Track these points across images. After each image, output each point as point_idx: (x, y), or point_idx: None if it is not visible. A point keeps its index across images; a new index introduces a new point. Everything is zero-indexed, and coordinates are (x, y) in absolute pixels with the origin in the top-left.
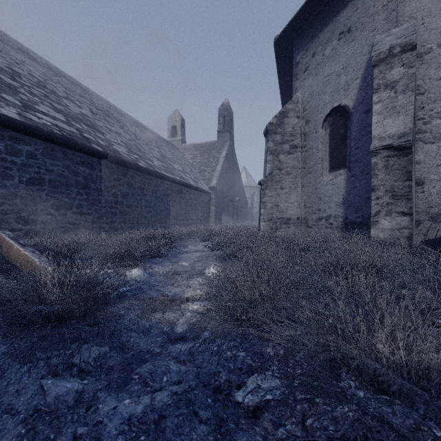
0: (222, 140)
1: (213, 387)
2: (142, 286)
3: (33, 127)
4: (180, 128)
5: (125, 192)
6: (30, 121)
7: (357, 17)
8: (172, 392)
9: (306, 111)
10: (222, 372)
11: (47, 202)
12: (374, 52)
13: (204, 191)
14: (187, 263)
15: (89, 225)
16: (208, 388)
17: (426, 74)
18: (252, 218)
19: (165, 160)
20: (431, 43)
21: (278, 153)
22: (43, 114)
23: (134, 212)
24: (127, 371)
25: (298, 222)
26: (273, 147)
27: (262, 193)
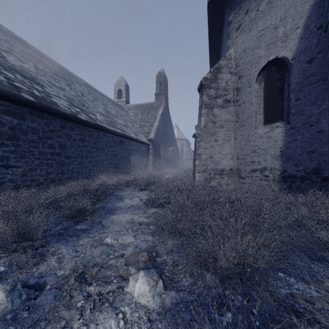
0: (158, 102)
1: None
2: None
3: None
4: (125, 91)
5: (64, 143)
6: None
7: None
8: None
9: (239, 67)
10: None
11: None
12: None
13: (143, 143)
14: (112, 239)
15: (18, 178)
16: None
17: None
18: (182, 164)
19: (108, 115)
20: None
21: (212, 107)
22: None
23: (74, 163)
24: None
25: (231, 173)
26: (207, 101)
27: (197, 145)
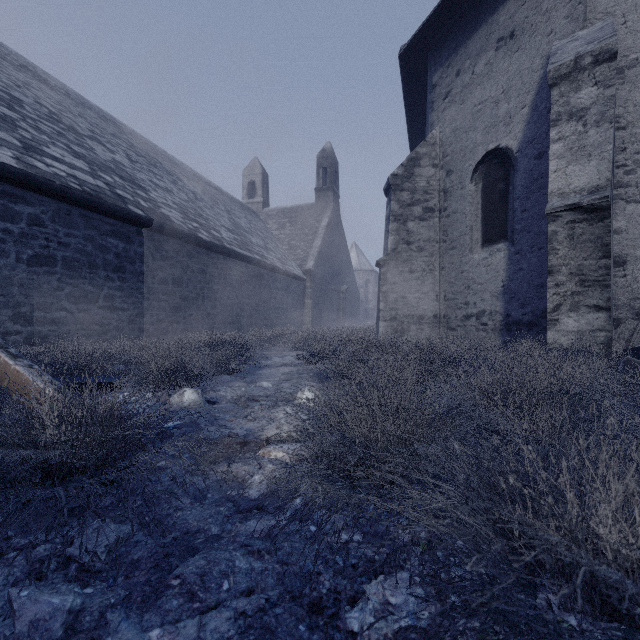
0: (322, 203)
1: (309, 602)
2: (199, 419)
3: (38, 179)
4: (261, 185)
5: (179, 277)
6: (34, 169)
7: (524, 15)
8: (237, 611)
9: (448, 158)
10: (324, 574)
11: (59, 292)
12: (552, 64)
13: (296, 277)
14: (270, 383)
15: (125, 326)
16: (299, 604)
17: (630, 99)
18: (366, 317)
19: (238, 230)
20: (636, 52)
21: (406, 219)
22: (55, 160)
23: (192, 307)
24: (161, 571)
25: (435, 321)
26: (398, 211)
27: (382, 279)
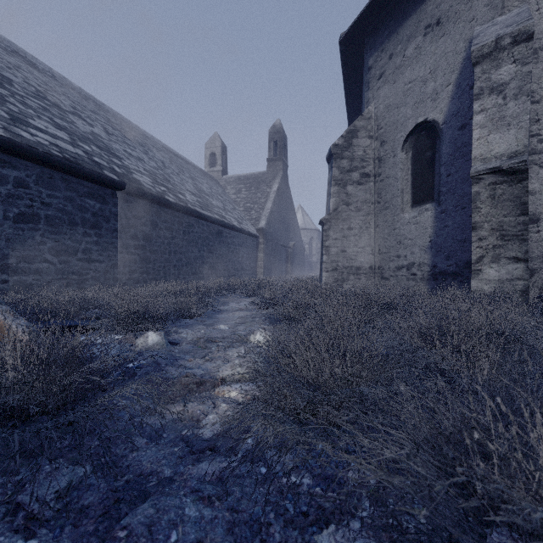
0: (273, 171)
1: None
2: (160, 360)
3: (23, 146)
4: (221, 156)
5: (148, 234)
6: (19, 138)
7: (449, 5)
8: None
9: (382, 130)
10: (275, 525)
11: (42, 246)
12: (475, 45)
13: (250, 234)
14: (226, 326)
15: (101, 276)
16: None
17: (542, 76)
18: (310, 269)
19: (200, 194)
20: None
21: (345, 183)
22: (39, 131)
23: (160, 260)
24: (110, 519)
25: (371, 272)
26: (338, 176)
27: (325, 235)
